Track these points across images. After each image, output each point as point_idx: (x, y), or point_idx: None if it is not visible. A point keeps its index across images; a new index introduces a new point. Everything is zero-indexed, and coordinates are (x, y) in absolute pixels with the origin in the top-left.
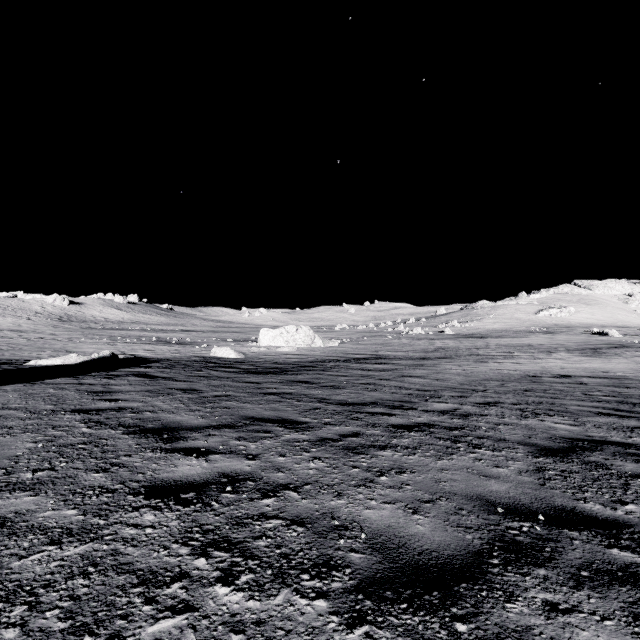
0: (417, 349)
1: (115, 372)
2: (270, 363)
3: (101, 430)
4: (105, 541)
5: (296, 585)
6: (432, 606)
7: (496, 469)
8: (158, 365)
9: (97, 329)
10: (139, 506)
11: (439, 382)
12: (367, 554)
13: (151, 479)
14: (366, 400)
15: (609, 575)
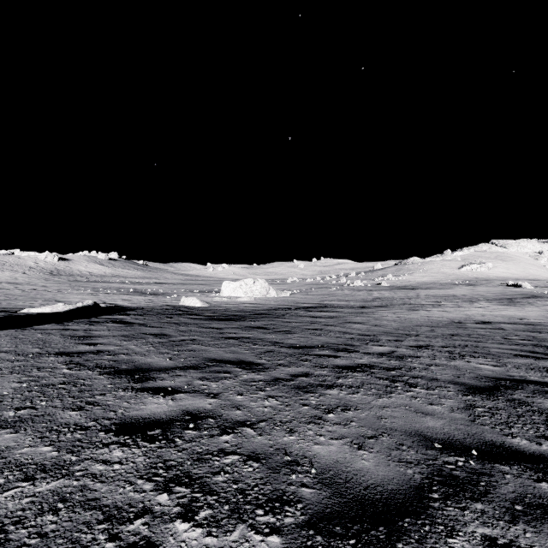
0: (357, 299)
1: (96, 319)
2: (231, 311)
3: (80, 371)
4: (75, 477)
5: (251, 521)
6: (379, 541)
7: (431, 406)
8: (134, 313)
9: (82, 282)
10: (109, 443)
11: (377, 328)
12: (317, 489)
13: (121, 417)
14: (314, 344)
15: (541, 509)
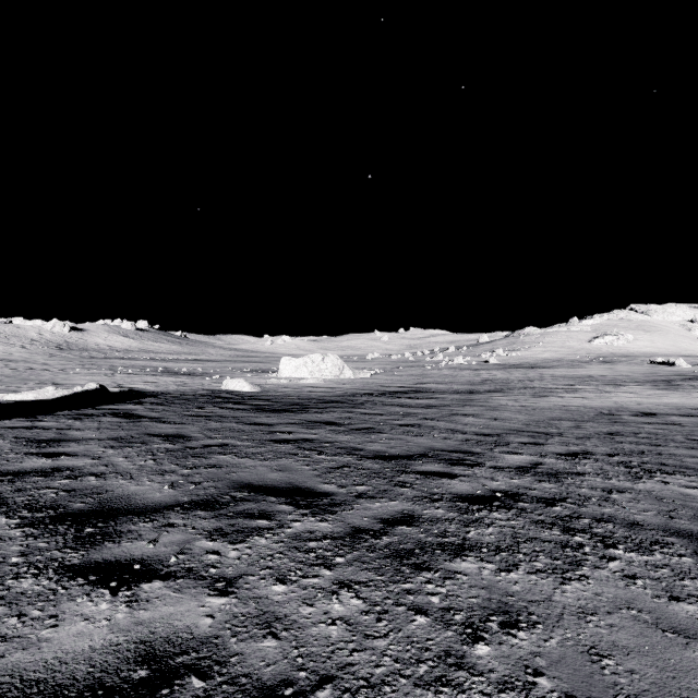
0: (461, 381)
1: (91, 410)
2: (290, 398)
3: None
4: None
5: None
6: None
7: (679, 606)
8: (153, 401)
9: (98, 358)
10: None
11: (499, 422)
12: None
13: None
14: (412, 450)
15: None
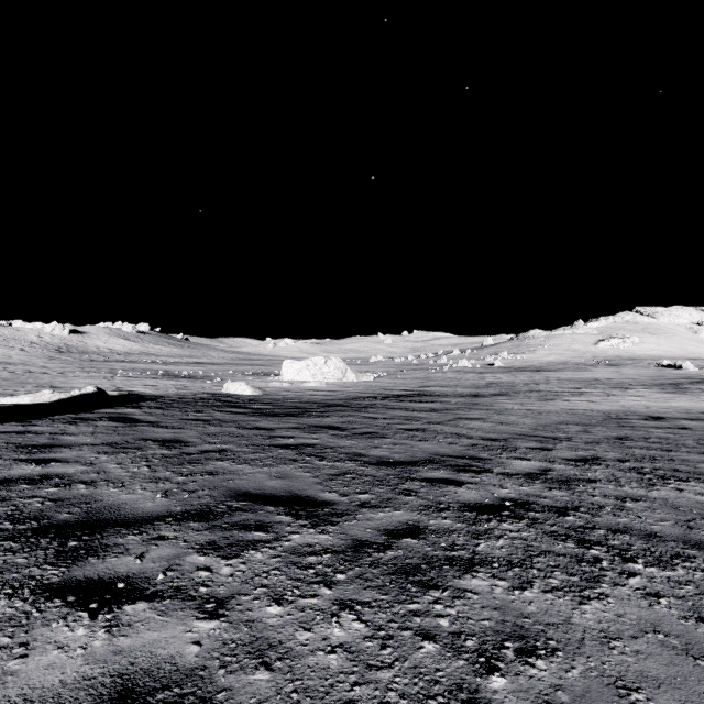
0: (466, 384)
1: (88, 414)
2: (292, 401)
3: None
4: None
5: None
6: None
7: None
8: (151, 404)
9: (98, 361)
10: None
11: (505, 427)
12: None
13: None
14: (417, 456)
15: None
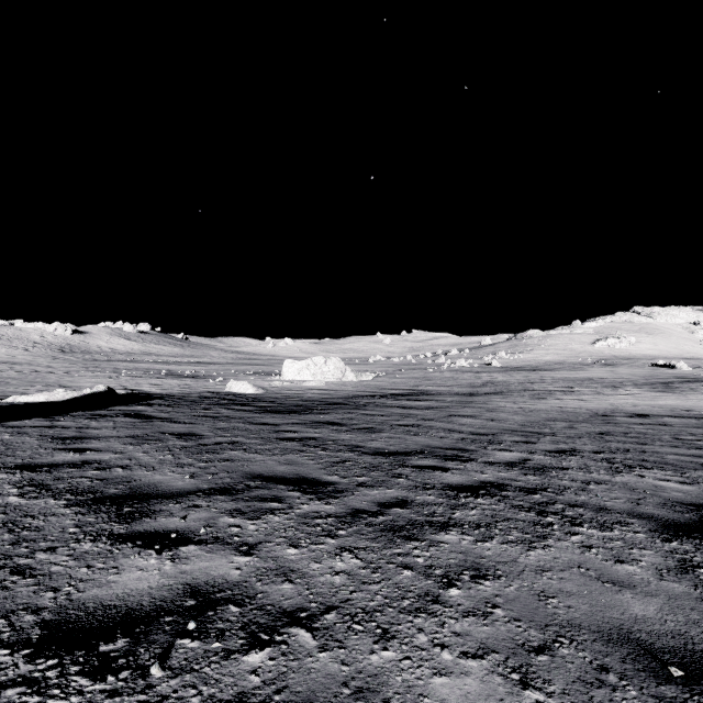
0: (462, 383)
1: (104, 411)
2: (293, 400)
3: (36, 500)
4: None
5: None
6: None
7: (621, 567)
8: (160, 402)
9: (101, 361)
10: (7, 681)
11: (495, 423)
12: None
13: (63, 604)
14: (410, 448)
15: None
